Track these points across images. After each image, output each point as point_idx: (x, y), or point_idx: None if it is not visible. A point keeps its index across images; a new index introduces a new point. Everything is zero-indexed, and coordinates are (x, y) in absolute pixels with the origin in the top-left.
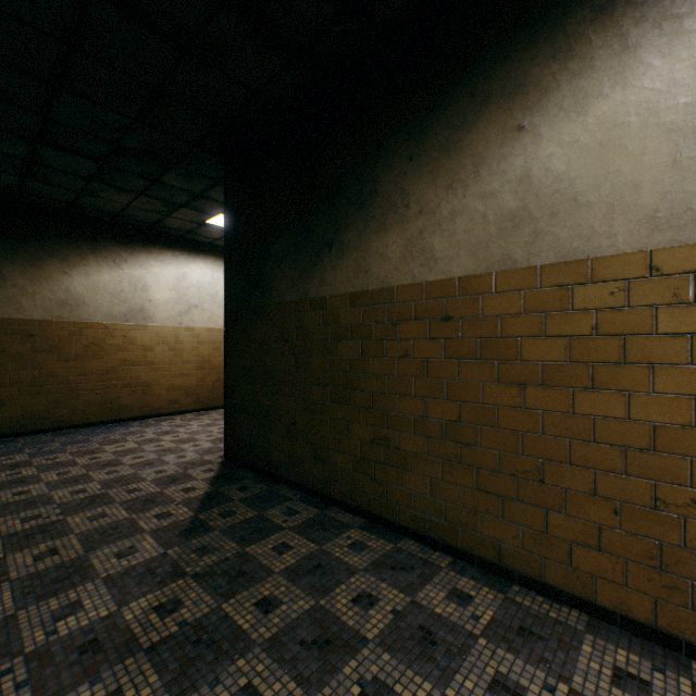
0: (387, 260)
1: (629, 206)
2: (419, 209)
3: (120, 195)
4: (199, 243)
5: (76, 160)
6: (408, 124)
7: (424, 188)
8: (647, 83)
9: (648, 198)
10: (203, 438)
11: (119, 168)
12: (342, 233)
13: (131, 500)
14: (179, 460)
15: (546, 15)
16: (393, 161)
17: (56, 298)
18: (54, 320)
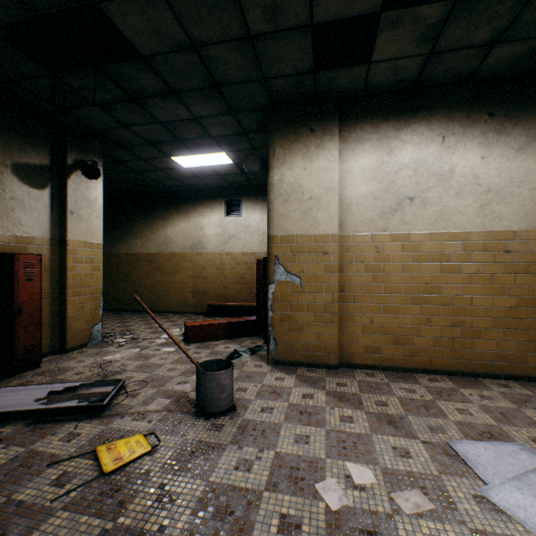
0: (138, 246)
1: (180, 245)
2: (145, 236)
3: None
4: None
5: None
6: (143, 215)
7: (147, 231)
8: (182, 226)
9: (182, 244)
10: None
11: None
12: (124, 236)
13: None
14: None
15: (169, 207)
16: (139, 222)
17: None
18: None
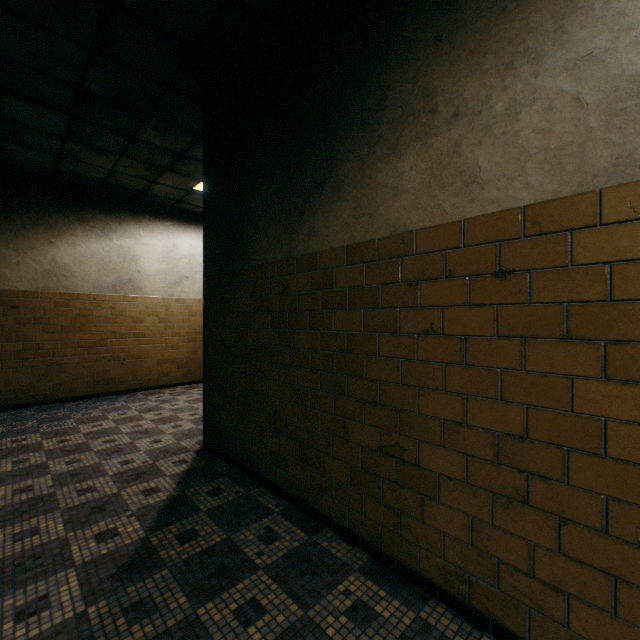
0: (401, 194)
1: None
2: (452, 111)
3: (100, 157)
4: (190, 213)
5: (43, 113)
6: None
7: (461, 78)
8: None
9: None
10: (186, 417)
11: (90, 121)
12: (336, 166)
13: (76, 507)
14: (153, 446)
15: None
16: (410, 51)
17: (41, 268)
18: (40, 291)
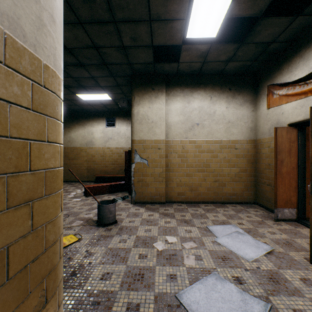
0: None
1: (79, 142)
2: None
3: None
4: None
5: None
6: None
7: None
8: (80, 132)
9: (80, 142)
10: None
11: None
12: None
13: None
14: None
15: (72, 120)
16: None
17: None
18: None
